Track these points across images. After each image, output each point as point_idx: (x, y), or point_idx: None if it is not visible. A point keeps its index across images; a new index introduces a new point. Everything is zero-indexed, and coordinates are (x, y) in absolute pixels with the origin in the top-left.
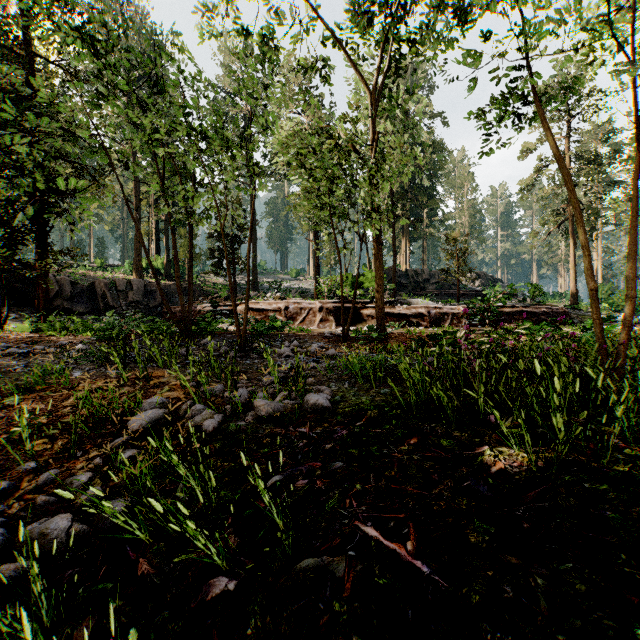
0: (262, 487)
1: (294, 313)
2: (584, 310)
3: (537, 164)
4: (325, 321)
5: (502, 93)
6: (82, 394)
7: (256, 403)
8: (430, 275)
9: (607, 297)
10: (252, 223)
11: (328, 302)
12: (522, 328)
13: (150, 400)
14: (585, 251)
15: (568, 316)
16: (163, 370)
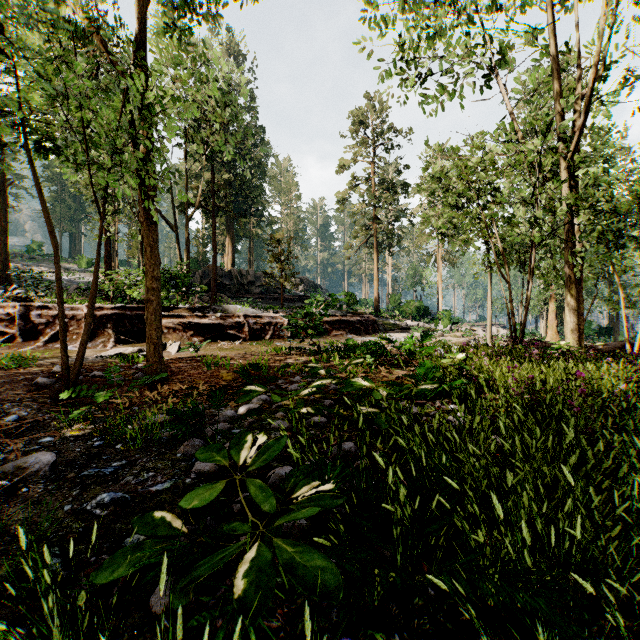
0: None
1: (41, 323)
2: (384, 317)
3: (351, 181)
4: (97, 336)
5: None
6: None
7: None
8: (255, 277)
9: (398, 305)
10: None
11: (104, 307)
12: (355, 363)
13: None
14: None
15: (376, 324)
16: None
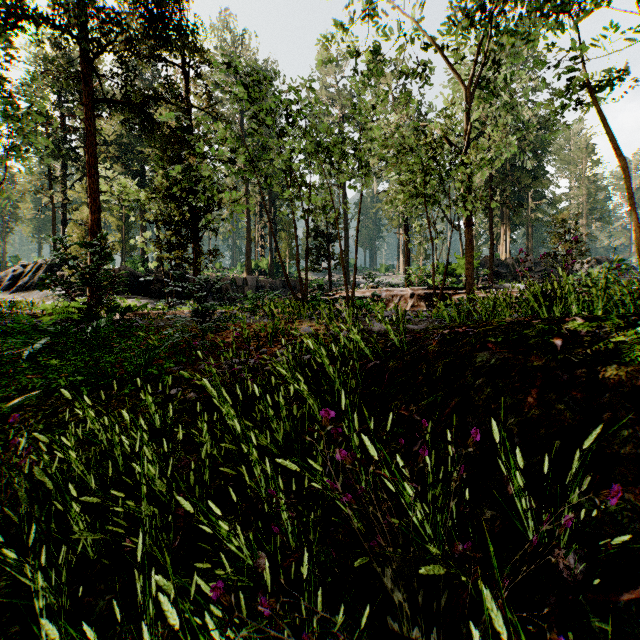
0: (389, 329)
1: (386, 300)
2: None
3: None
4: (416, 307)
5: (566, 86)
6: (257, 328)
7: (372, 325)
8: (534, 263)
9: None
10: (359, 213)
11: (419, 289)
12: None
13: (302, 327)
14: (630, 201)
15: None
16: (300, 320)
